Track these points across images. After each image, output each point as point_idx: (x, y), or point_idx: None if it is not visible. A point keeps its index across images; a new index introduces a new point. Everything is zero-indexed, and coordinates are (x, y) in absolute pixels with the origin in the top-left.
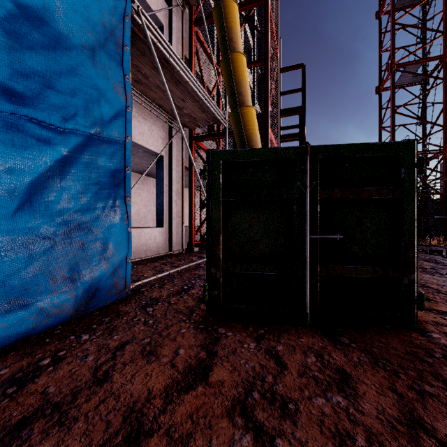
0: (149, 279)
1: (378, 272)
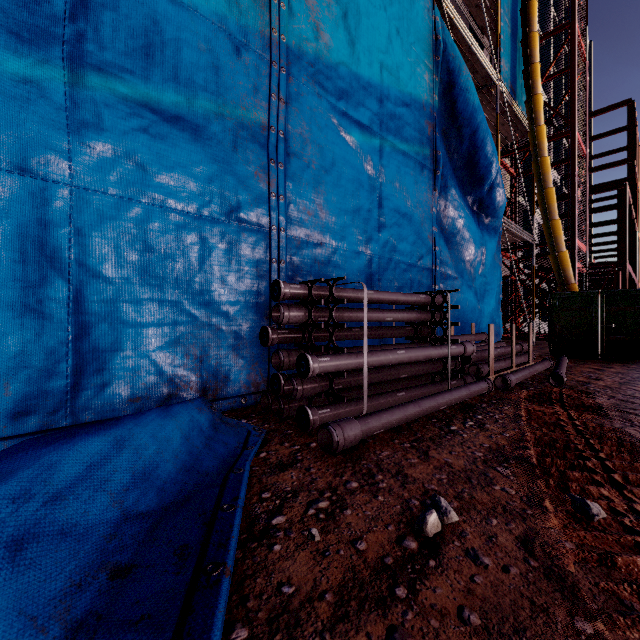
0: None
1: (633, 339)
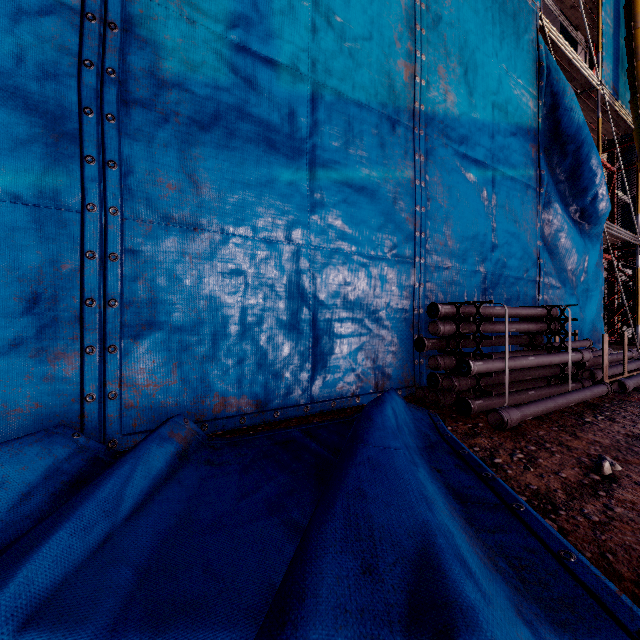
0: None
1: None
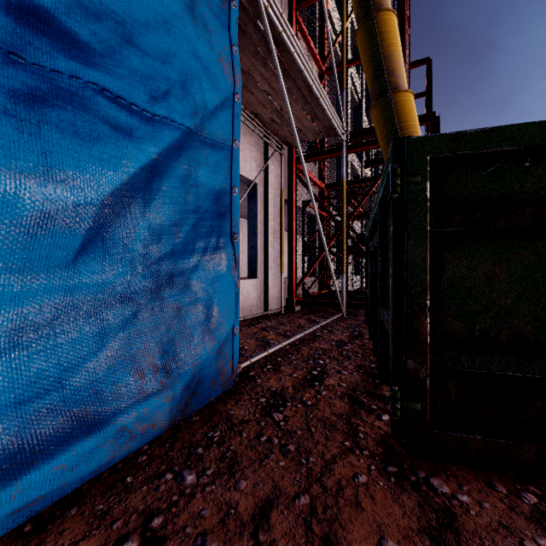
0: (258, 356)
1: None
